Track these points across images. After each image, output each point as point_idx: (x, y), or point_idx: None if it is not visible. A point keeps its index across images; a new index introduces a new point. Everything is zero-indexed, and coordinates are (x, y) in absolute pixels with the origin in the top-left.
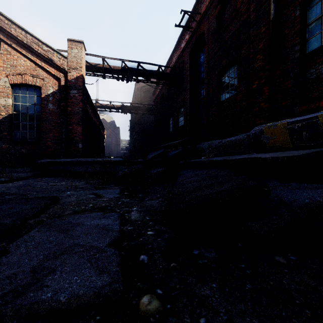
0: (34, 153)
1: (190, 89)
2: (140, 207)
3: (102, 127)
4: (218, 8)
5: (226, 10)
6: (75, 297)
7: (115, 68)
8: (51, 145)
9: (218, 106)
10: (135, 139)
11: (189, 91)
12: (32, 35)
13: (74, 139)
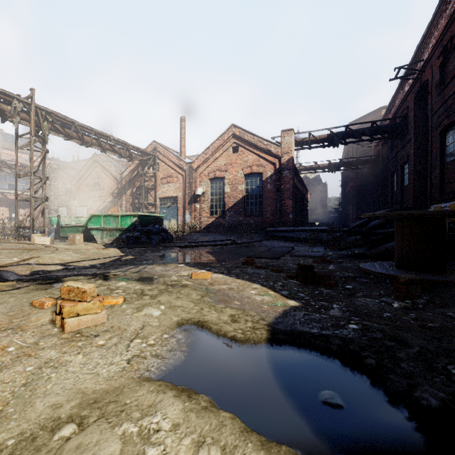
0: (258, 223)
1: (414, 143)
2: (333, 252)
3: (306, 191)
4: (440, 61)
5: (450, 62)
6: (314, 256)
7: (321, 137)
8: (269, 217)
9: (442, 168)
10: (348, 198)
11: (412, 145)
12: (257, 136)
13: (286, 211)
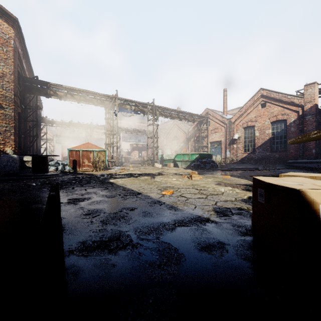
0: (282, 157)
1: None
2: None
3: None
4: None
5: None
6: None
7: None
8: (292, 152)
9: None
10: None
11: None
12: (281, 93)
13: (308, 147)
